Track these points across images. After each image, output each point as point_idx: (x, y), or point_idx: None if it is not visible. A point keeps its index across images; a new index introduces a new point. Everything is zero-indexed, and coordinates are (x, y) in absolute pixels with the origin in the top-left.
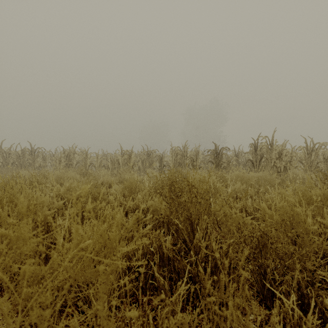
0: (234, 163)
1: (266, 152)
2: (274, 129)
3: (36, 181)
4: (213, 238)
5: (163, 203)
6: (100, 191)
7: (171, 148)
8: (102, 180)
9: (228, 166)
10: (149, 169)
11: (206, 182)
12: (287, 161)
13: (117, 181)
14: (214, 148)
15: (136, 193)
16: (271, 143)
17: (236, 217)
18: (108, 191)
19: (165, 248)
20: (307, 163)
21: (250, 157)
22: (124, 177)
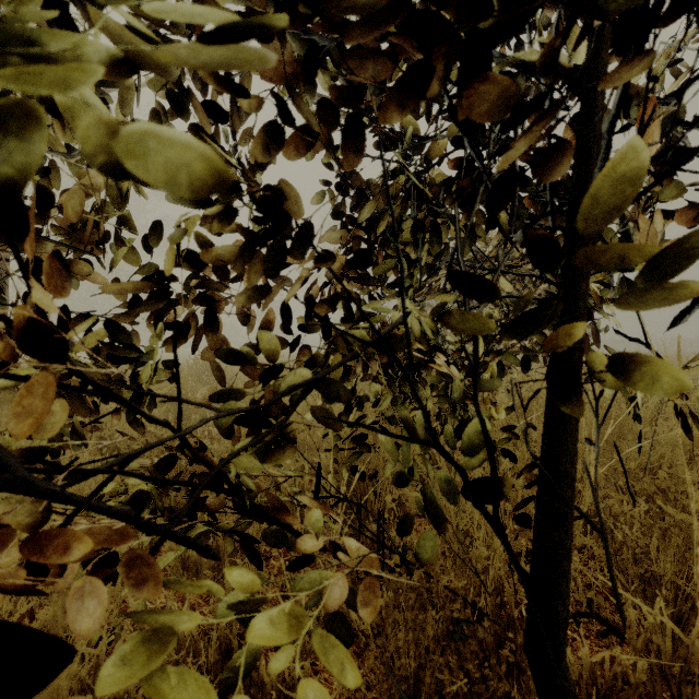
0: None
1: None
2: None
3: None
4: None
5: None
6: None
7: None
8: None
9: None
10: None
11: None
12: None
13: None
14: None
15: None
16: None
17: None
18: None
19: None
20: None
21: None
22: None
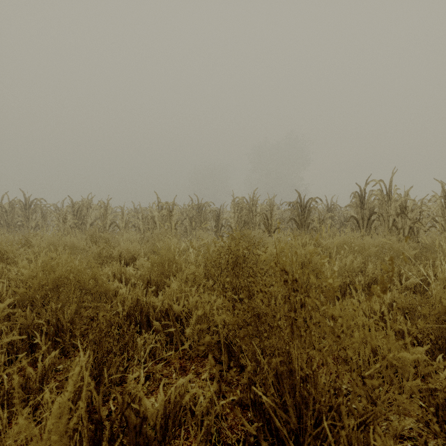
0: (330, 221)
1: (380, 206)
2: (393, 170)
3: (1, 253)
4: (354, 423)
5: (220, 302)
6: (97, 276)
7: (233, 199)
8: (120, 249)
9: (320, 227)
10: (198, 231)
11: (297, 256)
12: (414, 219)
13: (147, 250)
14: (297, 200)
15: (171, 276)
16: (389, 191)
17: (404, 359)
18: (123, 271)
19: (224, 427)
20: (445, 221)
21: (352, 212)
22: (159, 243)
